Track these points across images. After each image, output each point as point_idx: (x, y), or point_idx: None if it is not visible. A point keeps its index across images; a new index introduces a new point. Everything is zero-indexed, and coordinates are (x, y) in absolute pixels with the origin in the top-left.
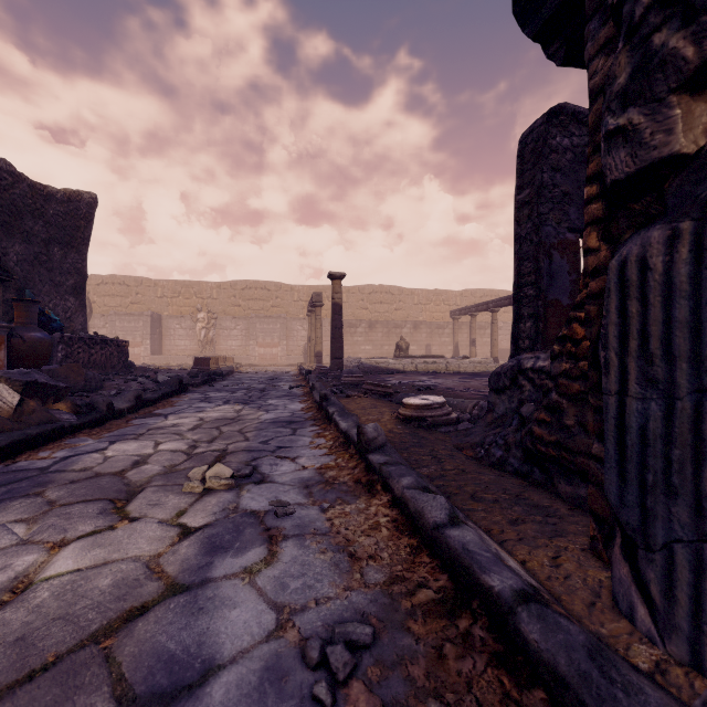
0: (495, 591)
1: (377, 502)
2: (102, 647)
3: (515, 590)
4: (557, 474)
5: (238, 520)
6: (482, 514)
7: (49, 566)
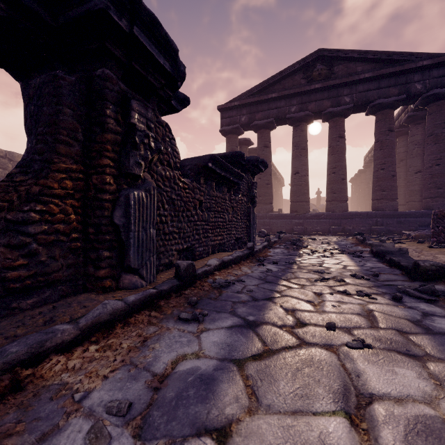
0: (157, 291)
1: (58, 366)
2: (268, 348)
3: (153, 289)
4: (14, 300)
5: (166, 423)
6: (77, 315)
7: (355, 444)
